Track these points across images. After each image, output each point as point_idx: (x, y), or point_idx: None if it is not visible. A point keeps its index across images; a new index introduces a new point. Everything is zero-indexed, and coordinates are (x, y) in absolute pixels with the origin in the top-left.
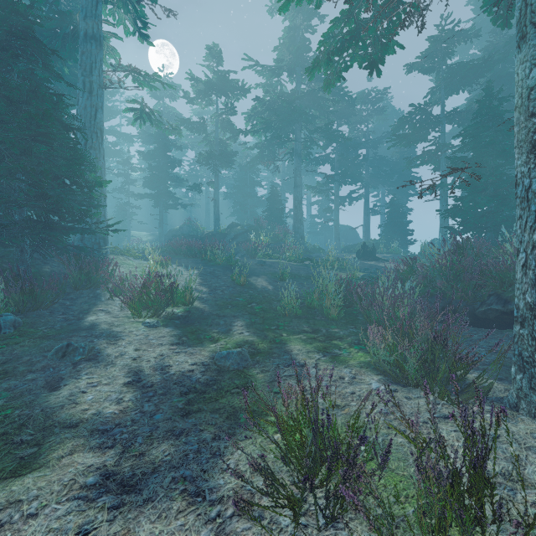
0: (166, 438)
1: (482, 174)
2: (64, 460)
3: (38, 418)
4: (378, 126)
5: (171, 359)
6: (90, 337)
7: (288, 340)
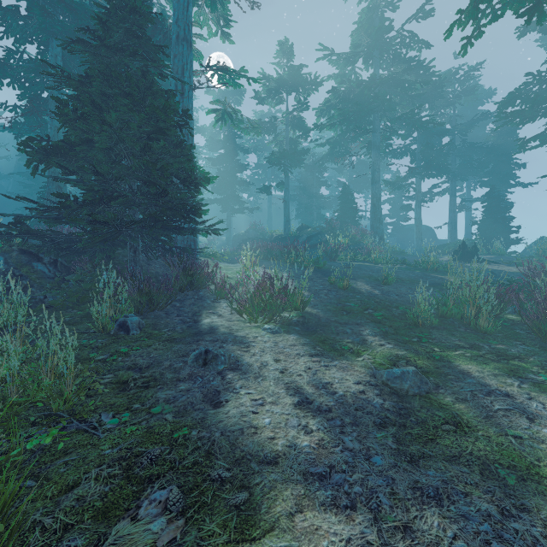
0: (420, 501)
1: None
2: (297, 520)
3: (222, 445)
4: (463, 110)
5: (325, 375)
6: (218, 343)
7: (449, 357)
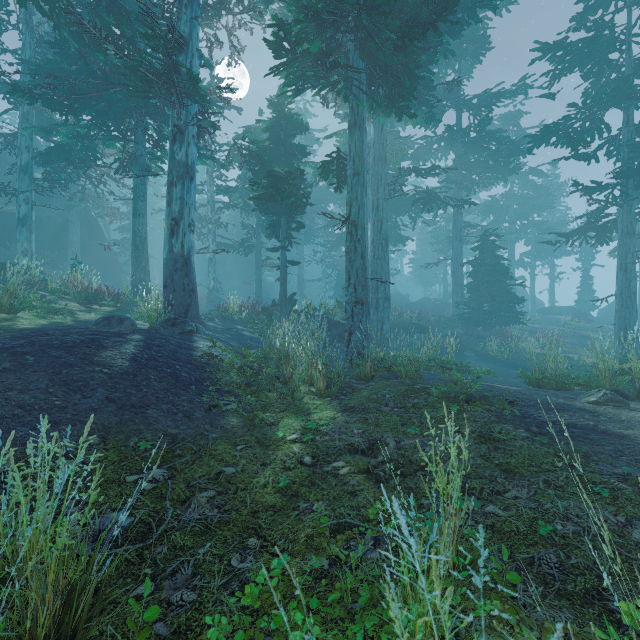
0: None
1: None
2: None
3: None
4: None
5: None
6: None
7: None
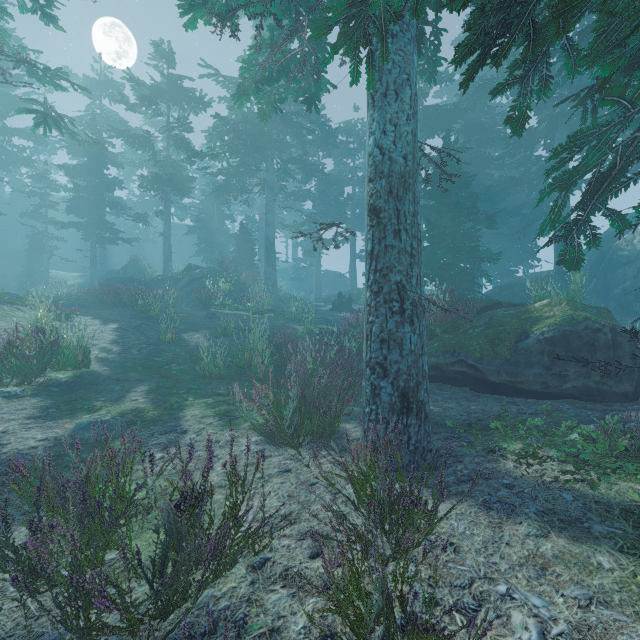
0: None
1: (438, 225)
2: None
3: None
4: None
5: (14, 435)
6: None
7: (190, 405)
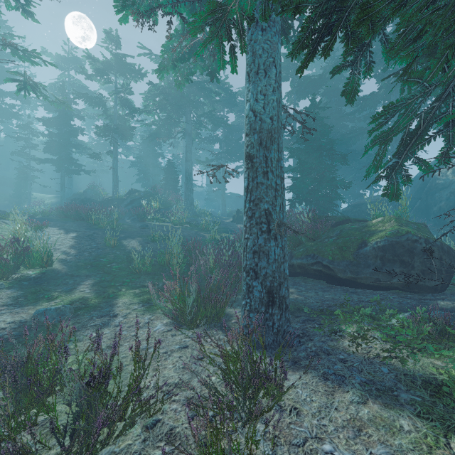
0: None
1: (307, 162)
2: None
3: None
4: None
5: None
6: None
7: (122, 294)
